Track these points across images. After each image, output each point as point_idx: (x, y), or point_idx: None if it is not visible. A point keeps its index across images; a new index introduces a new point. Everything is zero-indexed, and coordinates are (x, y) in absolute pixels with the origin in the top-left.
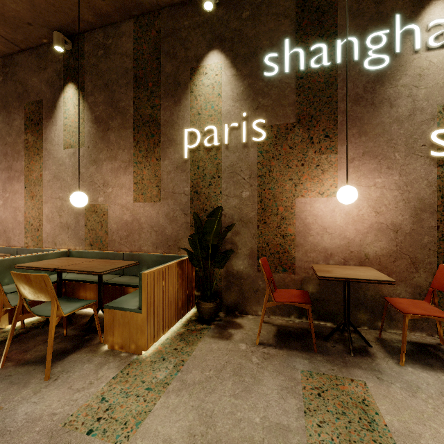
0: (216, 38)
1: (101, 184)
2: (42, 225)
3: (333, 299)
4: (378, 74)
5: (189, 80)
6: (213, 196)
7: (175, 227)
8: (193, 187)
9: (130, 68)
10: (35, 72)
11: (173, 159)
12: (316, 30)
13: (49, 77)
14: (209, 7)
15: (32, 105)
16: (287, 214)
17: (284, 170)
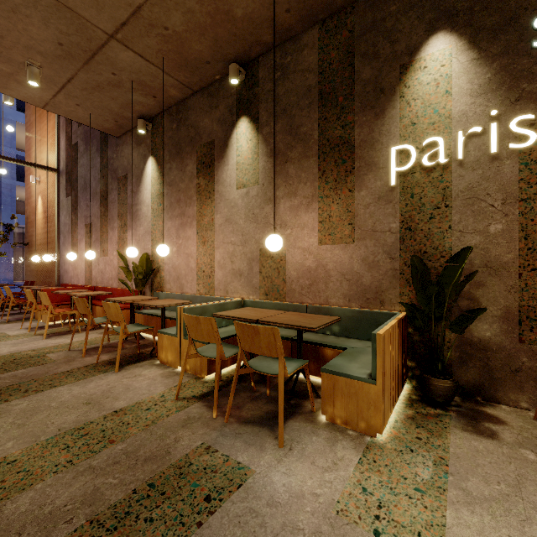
0: (441, 15)
1: (278, 226)
2: (214, 272)
3: None
4: None
5: (398, 82)
6: (436, 233)
7: (376, 276)
8: (404, 222)
9: (314, 84)
10: (206, 113)
11: (372, 189)
12: None
13: (221, 115)
14: None
15: (203, 148)
16: None
17: None
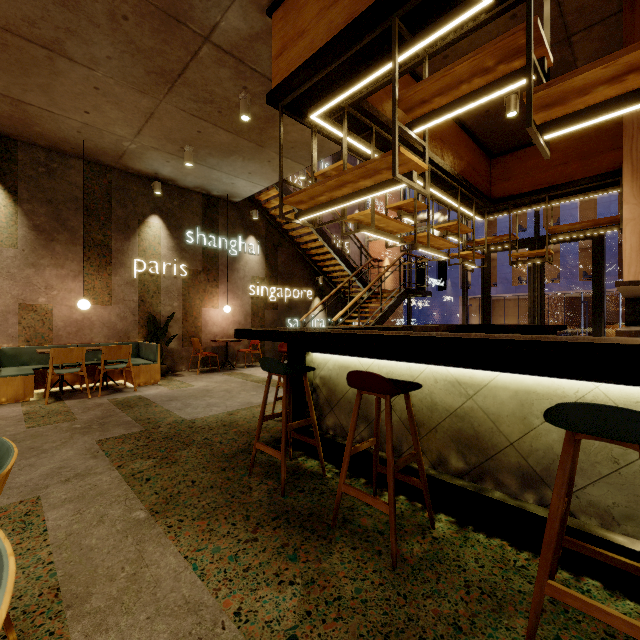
0: (157, 208)
1: (43, 287)
2: None
3: (218, 356)
4: (234, 258)
5: (138, 227)
6: (155, 304)
7: (126, 324)
8: (141, 298)
9: (81, 198)
10: None
11: (124, 277)
12: (211, 228)
13: None
14: (157, 193)
15: None
16: (198, 316)
17: (196, 293)
